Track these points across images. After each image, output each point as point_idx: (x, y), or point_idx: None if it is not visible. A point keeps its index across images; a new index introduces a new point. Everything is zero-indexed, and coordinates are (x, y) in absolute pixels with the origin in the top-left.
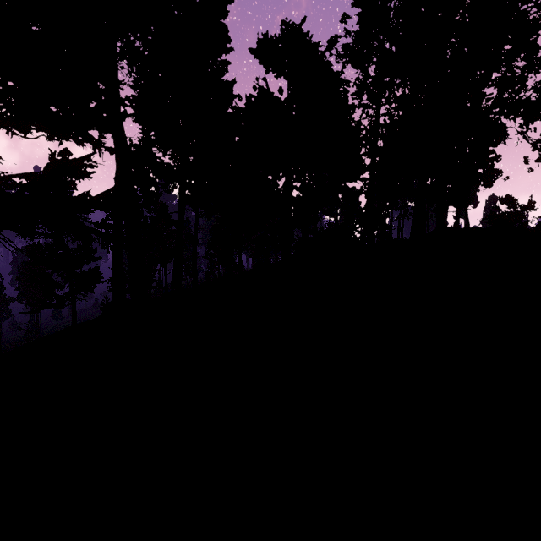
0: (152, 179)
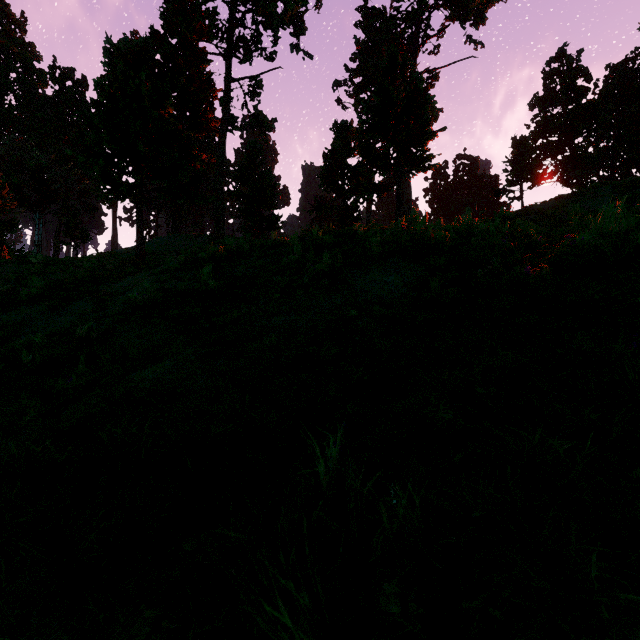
0: None
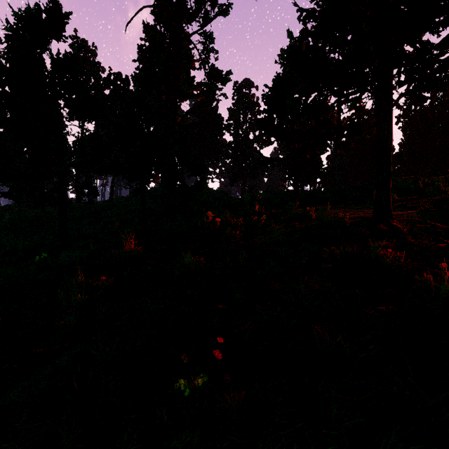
0: None
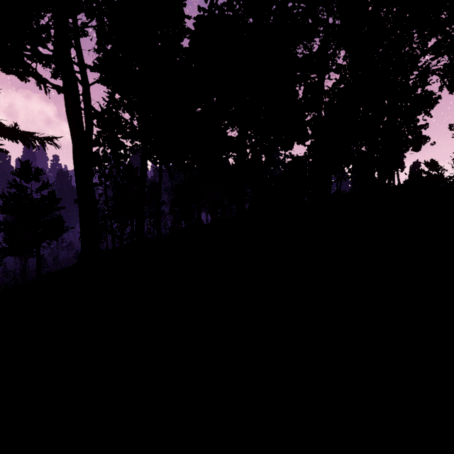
0: (121, 142)
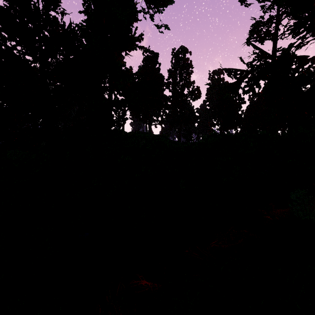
0: None
